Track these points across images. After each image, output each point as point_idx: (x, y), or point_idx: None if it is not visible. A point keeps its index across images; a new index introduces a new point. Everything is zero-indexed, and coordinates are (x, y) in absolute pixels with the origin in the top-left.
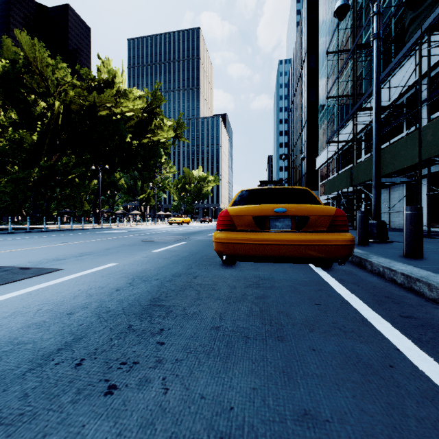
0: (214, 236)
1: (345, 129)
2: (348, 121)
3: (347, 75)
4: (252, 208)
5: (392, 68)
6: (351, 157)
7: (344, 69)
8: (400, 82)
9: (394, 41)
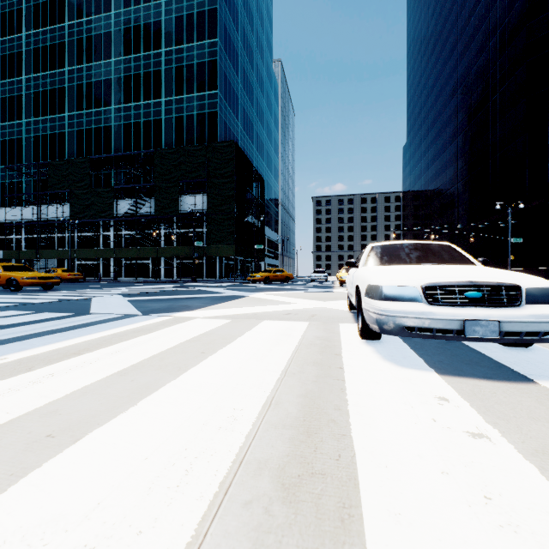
0: (70, 277)
1: (4, 210)
2: (6, 205)
3: (4, 170)
4: (74, 273)
5: (49, 201)
6: (10, 231)
7: (0, 163)
8: (55, 211)
9: (56, 198)
